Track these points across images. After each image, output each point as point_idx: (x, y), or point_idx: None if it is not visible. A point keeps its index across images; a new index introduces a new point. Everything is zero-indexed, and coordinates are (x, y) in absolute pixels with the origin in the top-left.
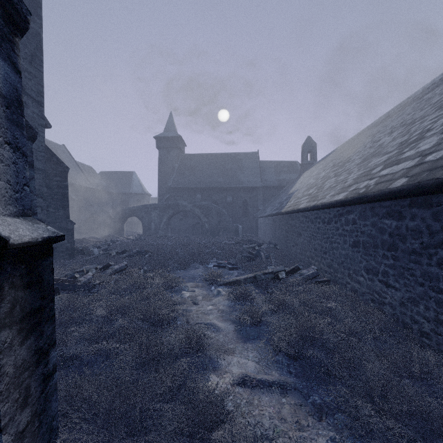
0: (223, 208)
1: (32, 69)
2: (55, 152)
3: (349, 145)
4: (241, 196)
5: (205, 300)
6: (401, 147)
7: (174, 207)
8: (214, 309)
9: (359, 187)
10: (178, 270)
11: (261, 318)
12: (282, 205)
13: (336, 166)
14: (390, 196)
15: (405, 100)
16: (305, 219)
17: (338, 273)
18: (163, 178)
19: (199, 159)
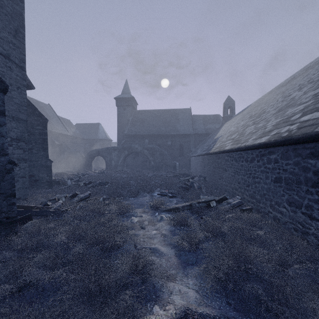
0: (165, 150)
1: (16, 41)
2: (42, 109)
3: (262, 101)
4: (178, 141)
5: (150, 225)
6: (316, 98)
7: (128, 149)
8: (158, 233)
9: (281, 131)
10: (130, 198)
11: (198, 243)
12: (209, 147)
13: (253, 117)
14: (316, 138)
15: (307, 65)
16: (230, 158)
17: (260, 203)
18: (120, 128)
19: (147, 114)
